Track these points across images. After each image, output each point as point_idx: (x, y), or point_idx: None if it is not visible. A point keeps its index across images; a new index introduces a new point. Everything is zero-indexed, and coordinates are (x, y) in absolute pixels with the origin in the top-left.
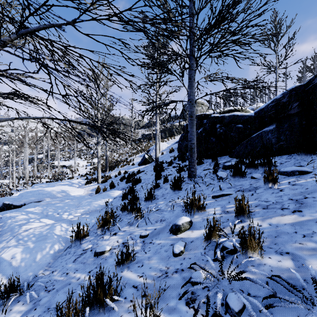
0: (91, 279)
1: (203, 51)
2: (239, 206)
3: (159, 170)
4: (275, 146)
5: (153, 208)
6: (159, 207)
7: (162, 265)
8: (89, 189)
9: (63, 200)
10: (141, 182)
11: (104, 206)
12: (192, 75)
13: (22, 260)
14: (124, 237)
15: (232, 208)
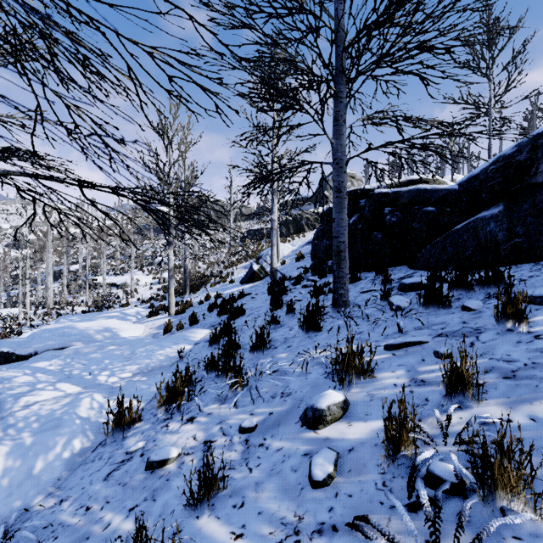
0: (129, 537)
1: (364, 63)
2: (454, 373)
3: (278, 291)
4: (505, 247)
5: (266, 366)
6: (279, 366)
7: (286, 509)
8: (153, 325)
9: (104, 346)
10: (246, 314)
11: (177, 358)
12: (341, 112)
13: (5, 472)
14: (208, 428)
15: (431, 373)
